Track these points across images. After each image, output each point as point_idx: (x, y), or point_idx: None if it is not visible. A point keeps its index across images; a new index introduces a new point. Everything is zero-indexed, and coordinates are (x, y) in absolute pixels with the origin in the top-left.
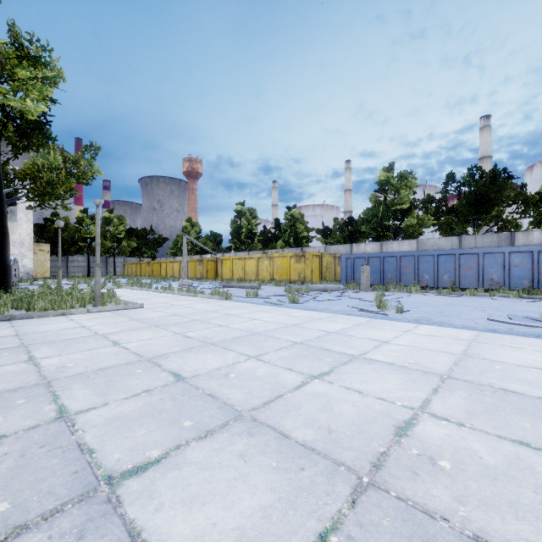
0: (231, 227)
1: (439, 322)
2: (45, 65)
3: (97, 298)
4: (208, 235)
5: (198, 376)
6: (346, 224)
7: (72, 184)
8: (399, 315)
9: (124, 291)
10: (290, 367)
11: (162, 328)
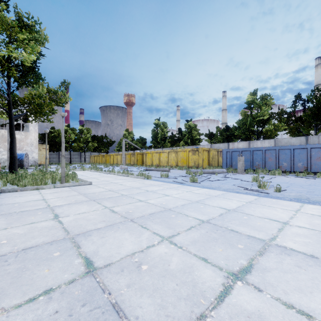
0: (152, 133)
1: (319, 201)
2: (36, 32)
3: (62, 178)
4: (138, 139)
5: (110, 266)
6: (224, 130)
7: (52, 106)
8: (278, 194)
9: (86, 172)
10: (204, 257)
11: (97, 202)
